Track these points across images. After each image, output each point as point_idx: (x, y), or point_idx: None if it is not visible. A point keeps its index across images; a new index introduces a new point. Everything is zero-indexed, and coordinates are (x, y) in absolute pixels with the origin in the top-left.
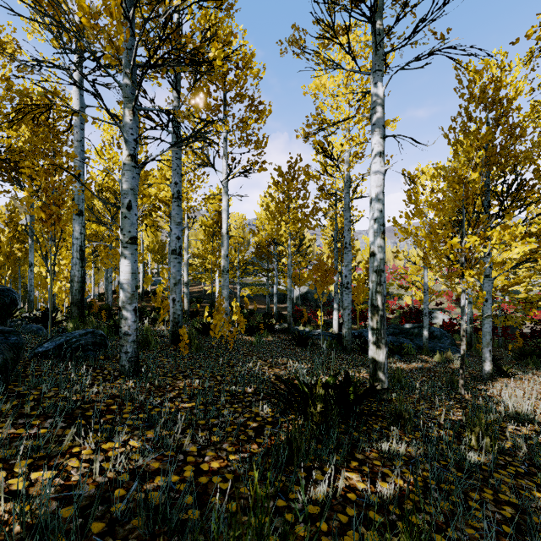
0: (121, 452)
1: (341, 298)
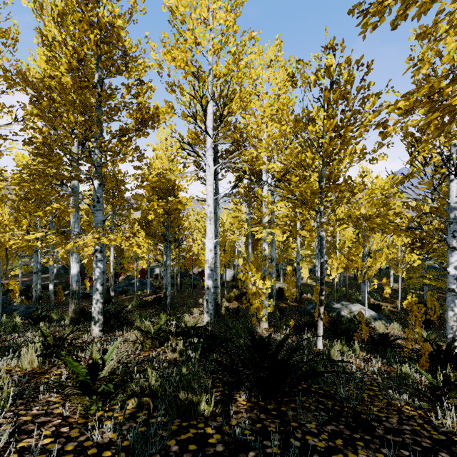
0: None
1: None
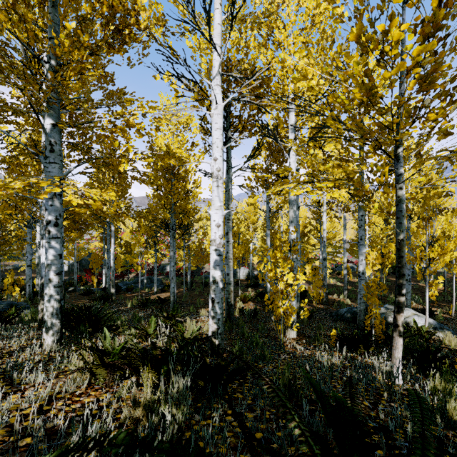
0: None
1: None
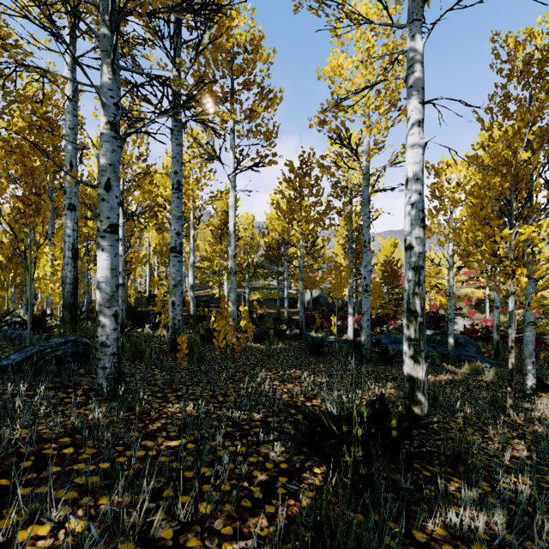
0: (45, 548)
1: (356, 303)
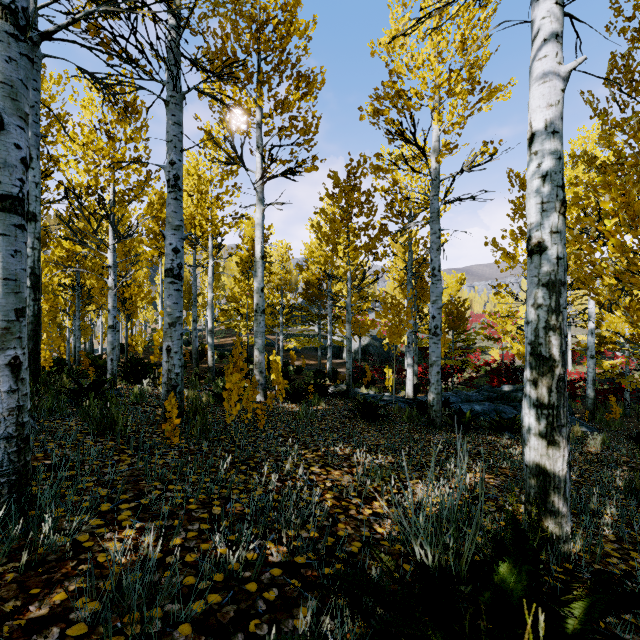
0: None
1: (416, 352)
